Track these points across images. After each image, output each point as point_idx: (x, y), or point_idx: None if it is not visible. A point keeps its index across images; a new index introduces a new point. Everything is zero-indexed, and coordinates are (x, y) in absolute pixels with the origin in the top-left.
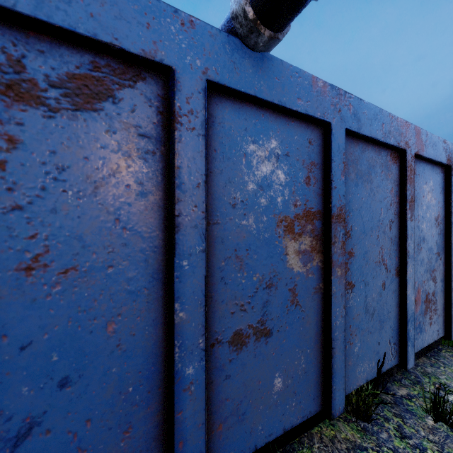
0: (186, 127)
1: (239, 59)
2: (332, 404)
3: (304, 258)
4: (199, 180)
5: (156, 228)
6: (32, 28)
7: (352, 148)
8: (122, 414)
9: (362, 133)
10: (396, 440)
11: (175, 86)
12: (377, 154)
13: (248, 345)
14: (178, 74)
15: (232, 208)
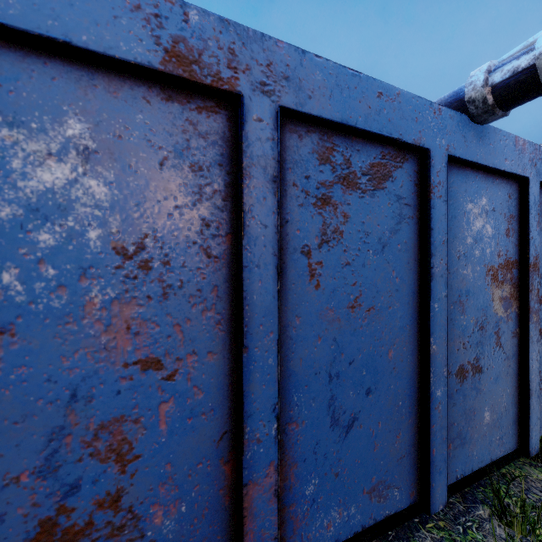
0: (436, 196)
1: (467, 133)
2: (529, 442)
3: (505, 304)
4: (443, 238)
5: (413, 278)
6: (355, 135)
7: (541, 198)
8: (395, 422)
9: None
10: None
11: (431, 164)
12: None
13: (467, 379)
14: (432, 154)
15: (457, 260)
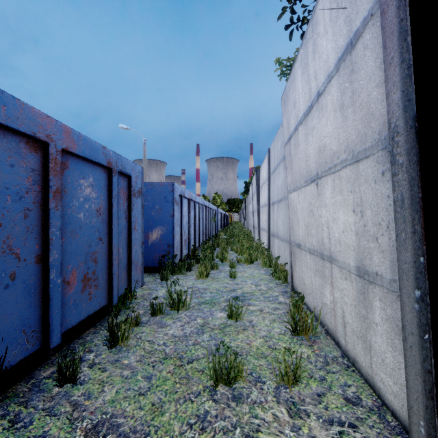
0: None
1: None
2: None
3: None
4: None
5: None
6: None
7: None
8: None
9: None
10: (1, 435)
11: None
12: (0, 137)
13: None
14: None
15: None
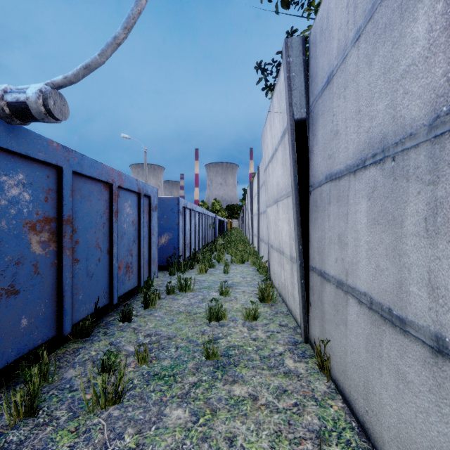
0: None
1: None
2: (63, 328)
3: (44, 246)
4: None
5: None
6: None
7: (78, 181)
8: None
9: (84, 174)
10: (102, 337)
11: None
12: (95, 185)
13: (1, 300)
14: None
15: None
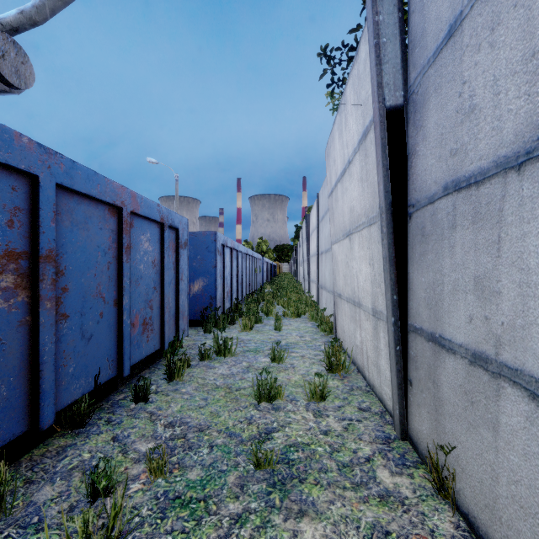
0: None
1: None
2: (40, 419)
3: (6, 295)
4: None
5: None
6: None
7: (66, 199)
8: None
9: (76, 189)
10: (103, 427)
11: None
12: (95, 208)
13: None
14: None
15: None
